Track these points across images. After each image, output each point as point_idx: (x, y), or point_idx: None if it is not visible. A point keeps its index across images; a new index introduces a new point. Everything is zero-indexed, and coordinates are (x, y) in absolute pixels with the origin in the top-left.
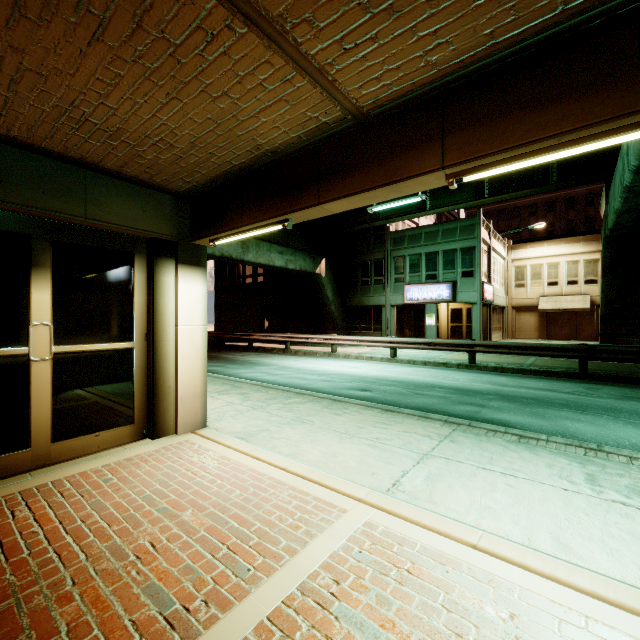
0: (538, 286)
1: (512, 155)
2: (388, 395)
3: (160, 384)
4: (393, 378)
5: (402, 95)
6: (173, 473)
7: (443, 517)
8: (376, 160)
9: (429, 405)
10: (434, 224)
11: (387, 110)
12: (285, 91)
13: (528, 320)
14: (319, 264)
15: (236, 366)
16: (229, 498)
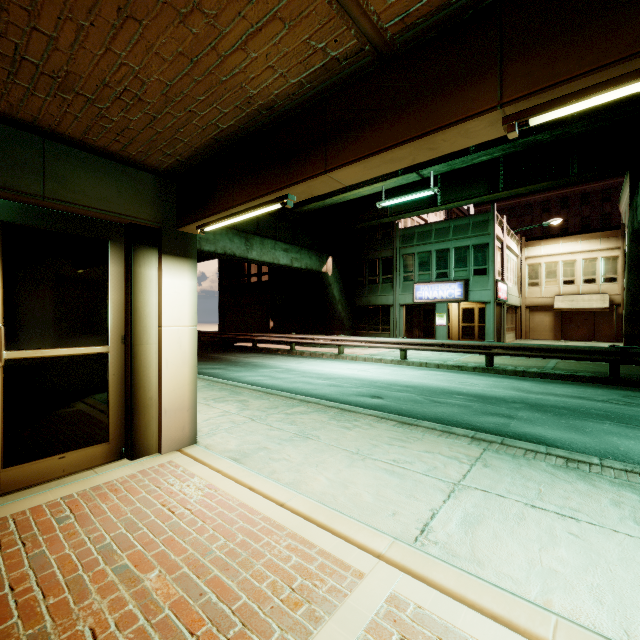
0: (553, 285)
1: (612, 76)
2: (402, 403)
3: (140, 395)
4: (405, 383)
5: (442, 6)
6: (145, 509)
7: (495, 588)
8: (403, 106)
9: (449, 415)
10: (445, 220)
11: (419, 35)
12: (279, 1)
13: (542, 320)
14: (325, 262)
15: (238, 368)
16: (210, 551)
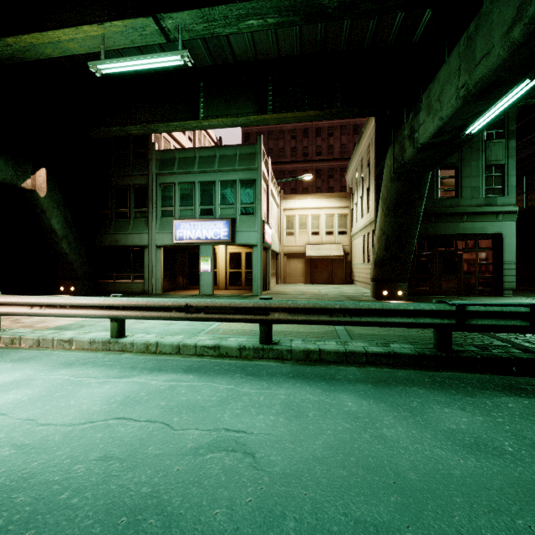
0: (304, 235)
1: None
2: None
3: None
4: None
5: None
6: None
7: None
8: None
9: None
10: (210, 147)
11: None
12: None
13: (297, 266)
14: (31, 174)
15: None
16: None
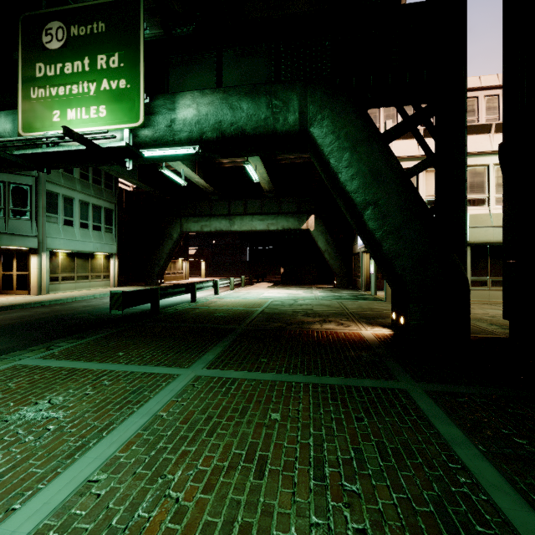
0: None
1: None
2: (87, 301)
3: (30, 282)
4: None
5: None
6: (3, 297)
7: None
8: None
9: (64, 304)
10: None
11: None
12: None
13: None
14: (306, 221)
15: None
16: None
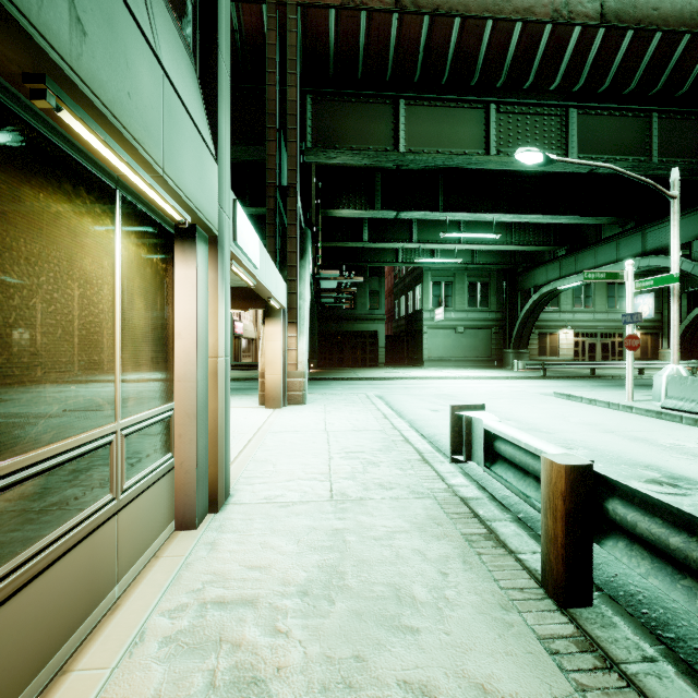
0: None
1: None
2: None
3: None
4: None
5: None
6: None
7: None
8: None
9: None
10: None
11: None
12: None
13: None
14: None
15: None
16: None
